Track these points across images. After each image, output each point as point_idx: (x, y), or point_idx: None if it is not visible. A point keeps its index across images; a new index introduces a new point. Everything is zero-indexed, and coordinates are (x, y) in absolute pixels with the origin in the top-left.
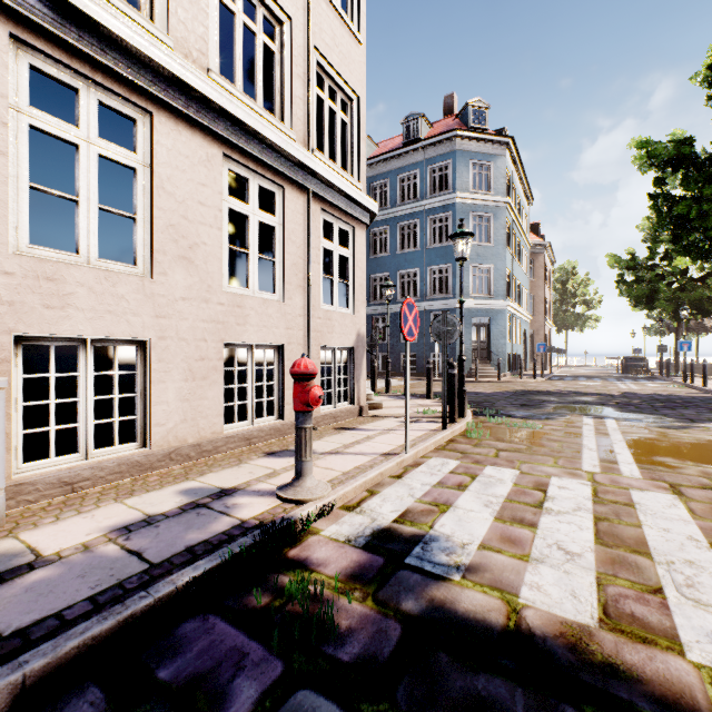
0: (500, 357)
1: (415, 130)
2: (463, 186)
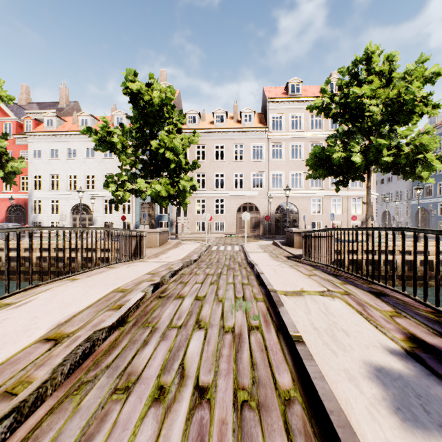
0: None
1: None
2: None
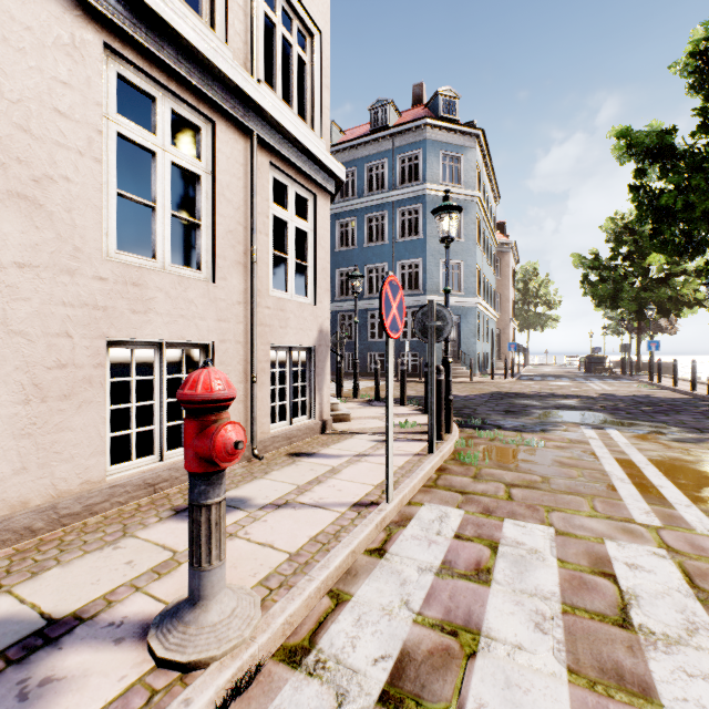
0: (470, 357)
1: (383, 117)
2: (433, 177)
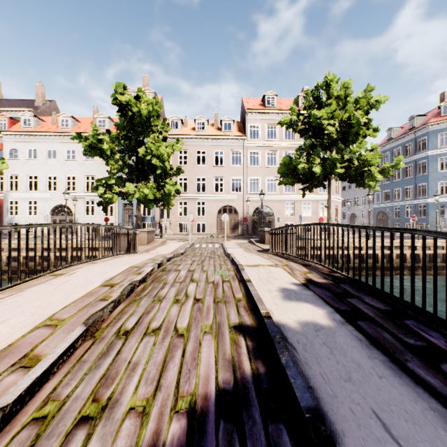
0: None
1: (413, 123)
2: (433, 146)
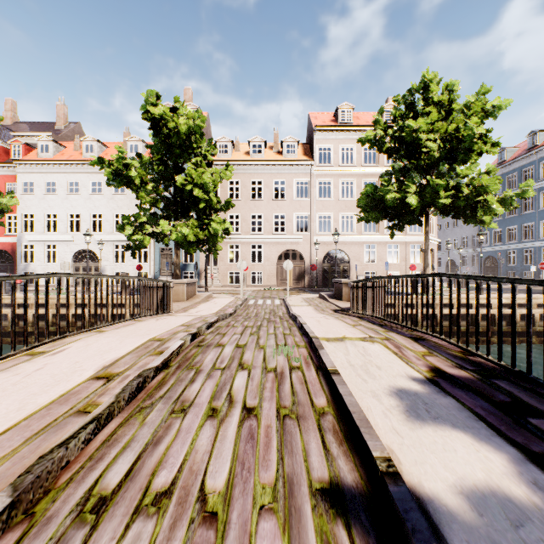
0: None
1: (534, 140)
2: None
